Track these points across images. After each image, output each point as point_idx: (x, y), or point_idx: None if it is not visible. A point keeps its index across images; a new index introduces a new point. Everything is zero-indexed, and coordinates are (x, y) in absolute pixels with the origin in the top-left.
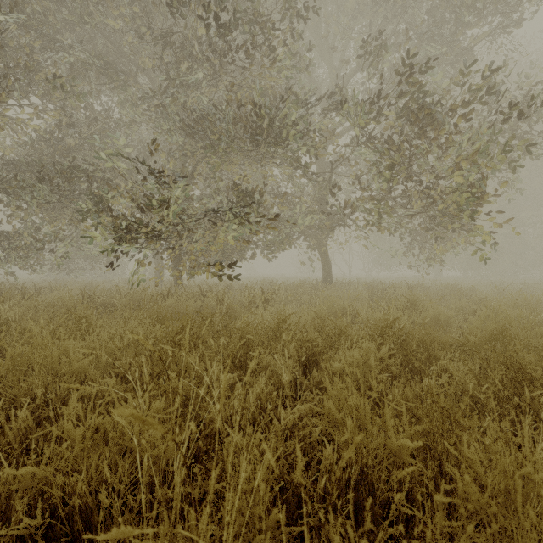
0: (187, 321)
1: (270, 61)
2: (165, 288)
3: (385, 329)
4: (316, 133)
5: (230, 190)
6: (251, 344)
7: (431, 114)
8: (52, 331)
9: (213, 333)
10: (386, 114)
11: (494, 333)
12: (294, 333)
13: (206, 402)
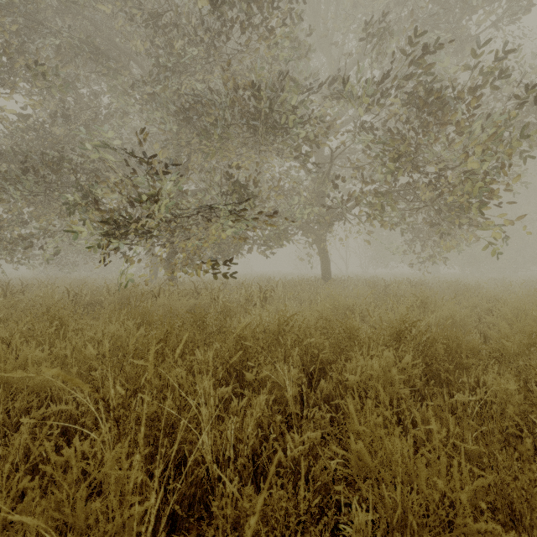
0: (171, 326)
1: (268, 43)
2: (158, 285)
3: (403, 333)
4: (316, 122)
5: (226, 184)
6: (249, 351)
7: (442, 98)
8: (20, 335)
9: (206, 336)
10: (392, 99)
11: (533, 338)
12: (297, 336)
13: (192, 430)
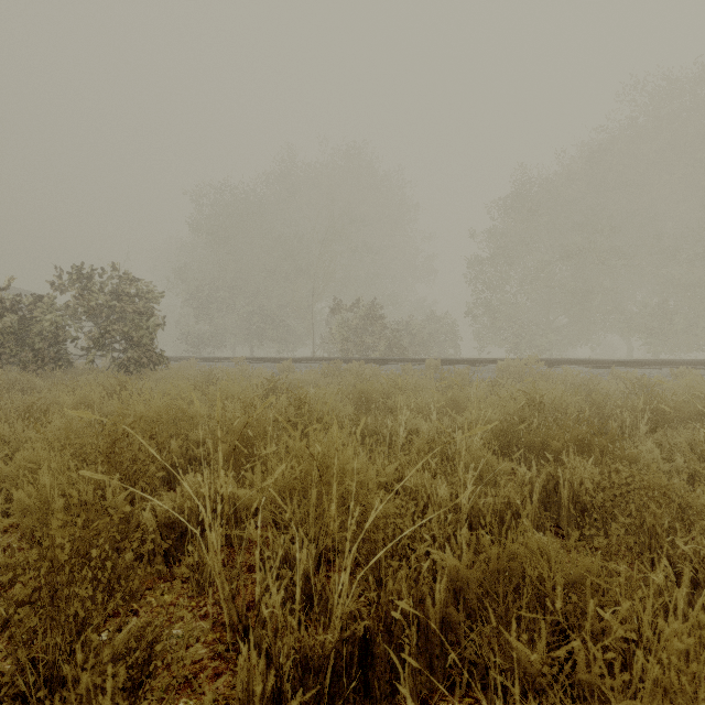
0: None
1: None
2: None
3: None
4: None
5: None
6: None
7: None
8: None
9: None
10: None
11: None
12: None
13: None
